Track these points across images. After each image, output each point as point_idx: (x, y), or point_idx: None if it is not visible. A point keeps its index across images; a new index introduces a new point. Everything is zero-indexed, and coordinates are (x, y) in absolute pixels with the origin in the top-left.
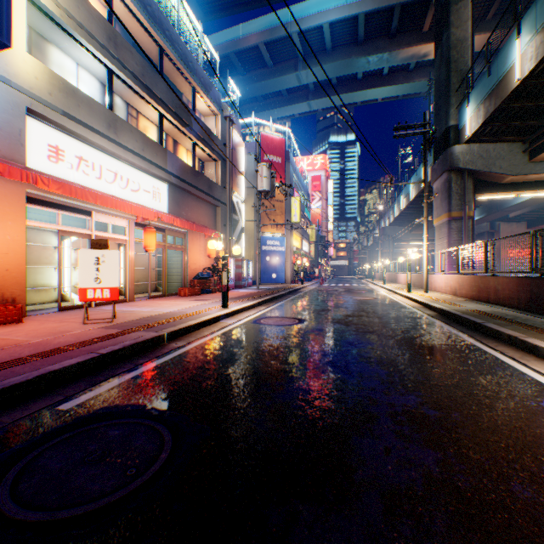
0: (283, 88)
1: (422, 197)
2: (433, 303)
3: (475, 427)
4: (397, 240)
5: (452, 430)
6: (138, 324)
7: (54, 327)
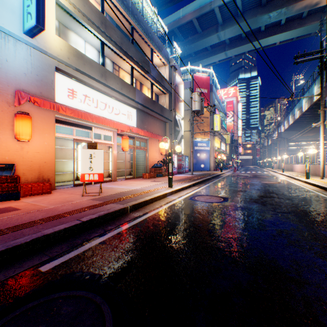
0: (208, 45)
1: (313, 109)
2: None
3: None
4: (290, 141)
5: None
6: (114, 197)
7: (65, 197)
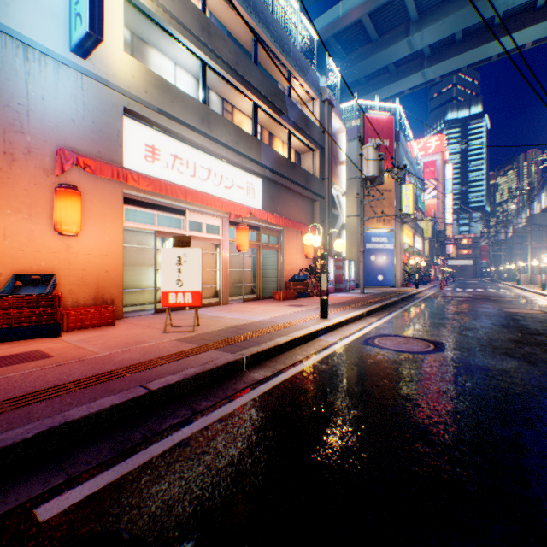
0: (390, 62)
1: None
2: None
3: None
4: None
5: None
6: (218, 337)
7: (135, 335)
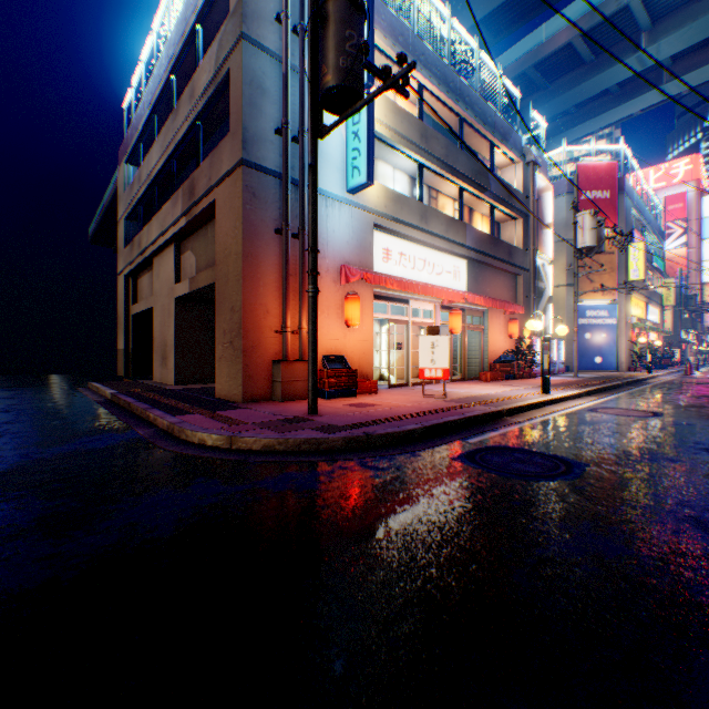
0: (610, 84)
1: None
2: None
3: None
4: None
5: None
6: (470, 401)
7: (405, 398)
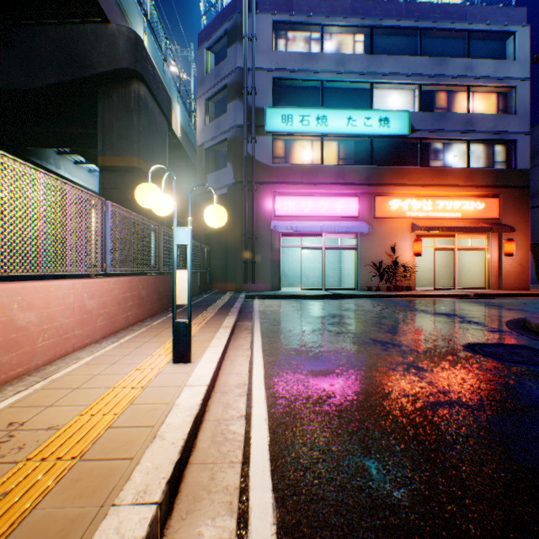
0: None
1: None
2: None
3: (372, 387)
4: None
5: (385, 383)
6: None
7: None
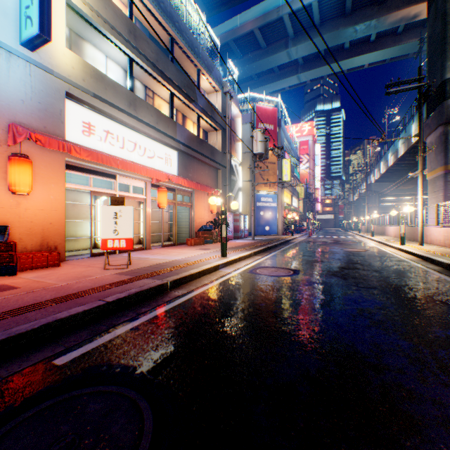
0: (275, 65)
1: (411, 153)
2: (435, 256)
3: None
4: (383, 195)
5: None
6: (147, 271)
7: (81, 272)
